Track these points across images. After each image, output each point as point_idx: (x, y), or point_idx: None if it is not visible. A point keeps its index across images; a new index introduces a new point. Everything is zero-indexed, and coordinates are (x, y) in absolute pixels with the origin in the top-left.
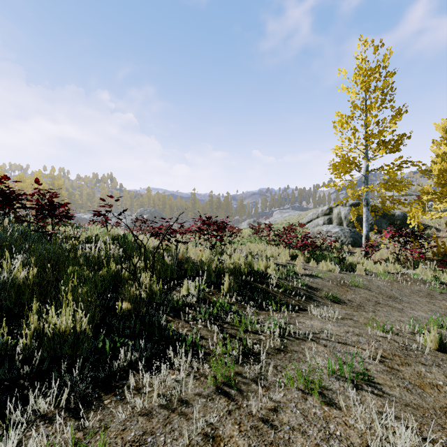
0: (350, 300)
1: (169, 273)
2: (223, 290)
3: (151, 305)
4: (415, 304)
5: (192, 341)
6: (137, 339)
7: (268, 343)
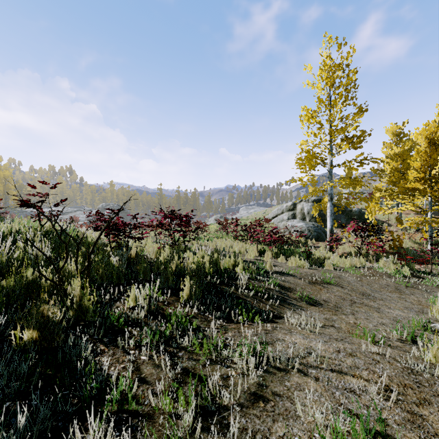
0: (326, 301)
1: (114, 278)
2: (182, 298)
3: (77, 327)
4: (389, 300)
5: (125, 391)
6: (21, 407)
7: (240, 387)
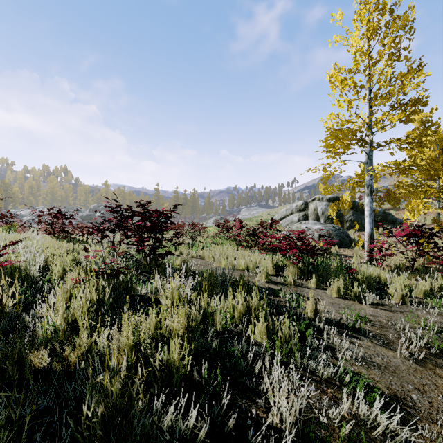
0: None
1: None
2: None
3: None
4: None
5: None
6: None
7: None
